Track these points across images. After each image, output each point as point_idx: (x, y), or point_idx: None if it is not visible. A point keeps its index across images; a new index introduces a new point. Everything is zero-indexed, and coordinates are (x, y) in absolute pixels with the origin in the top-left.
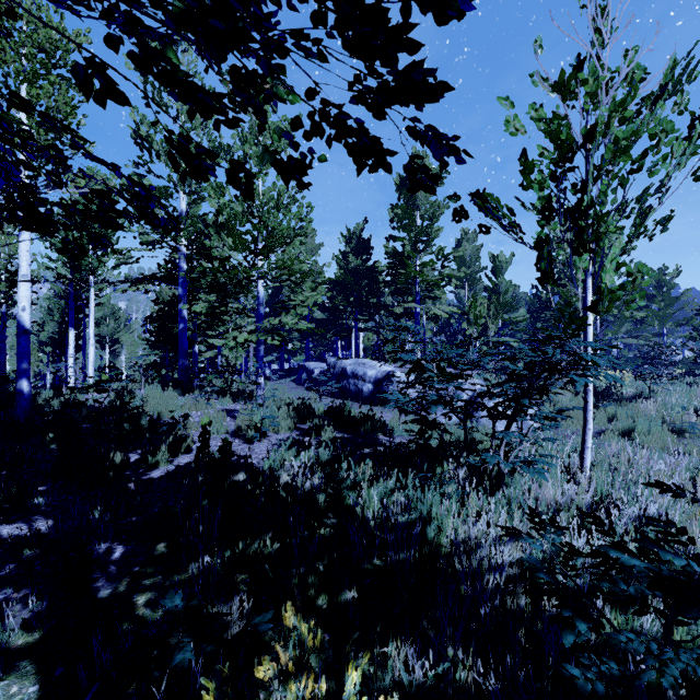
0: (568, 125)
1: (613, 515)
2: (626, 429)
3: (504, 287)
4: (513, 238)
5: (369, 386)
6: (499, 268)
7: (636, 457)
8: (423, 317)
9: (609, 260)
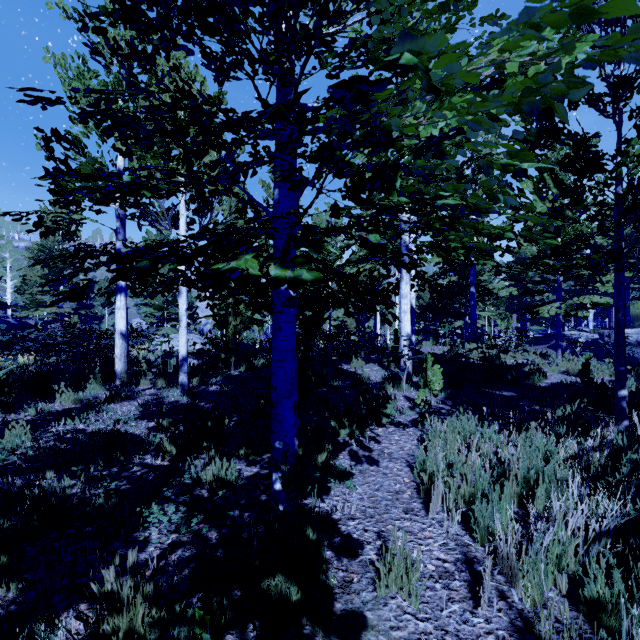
0: None
1: None
2: None
3: None
4: None
5: None
6: None
7: None
8: None
9: None
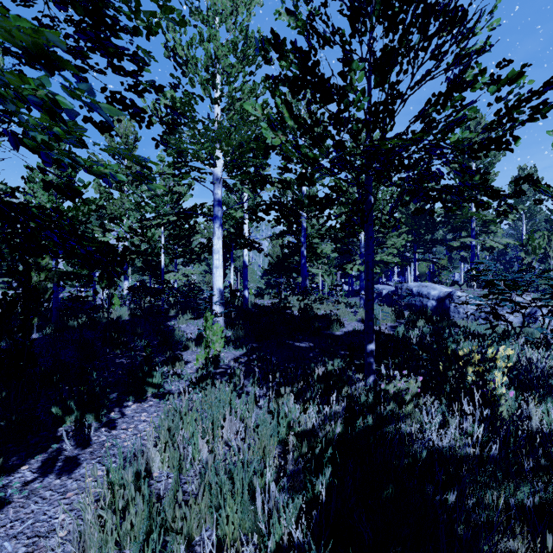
0: None
1: None
2: None
3: None
4: None
5: (432, 302)
6: None
7: None
8: (477, 248)
9: None
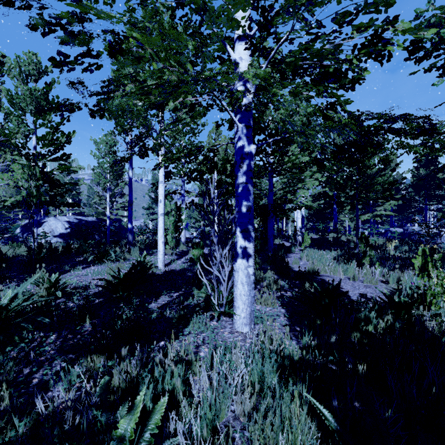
0: None
1: None
2: None
3: None
4: None
5: None
6: None
7: None
8: None
9: None
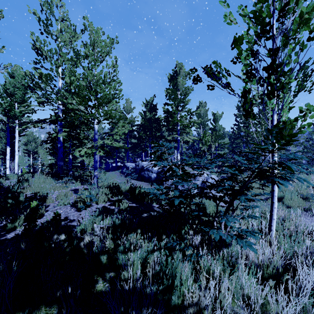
0: (268, 5)
1: (300, 275)
2: (279, 197)
3: (219, 128)
4: (228, 92)
5: (154, 175)
6: (216, 119)
7: (297, 220)
8: (182, 142)
9: (285, 104)
